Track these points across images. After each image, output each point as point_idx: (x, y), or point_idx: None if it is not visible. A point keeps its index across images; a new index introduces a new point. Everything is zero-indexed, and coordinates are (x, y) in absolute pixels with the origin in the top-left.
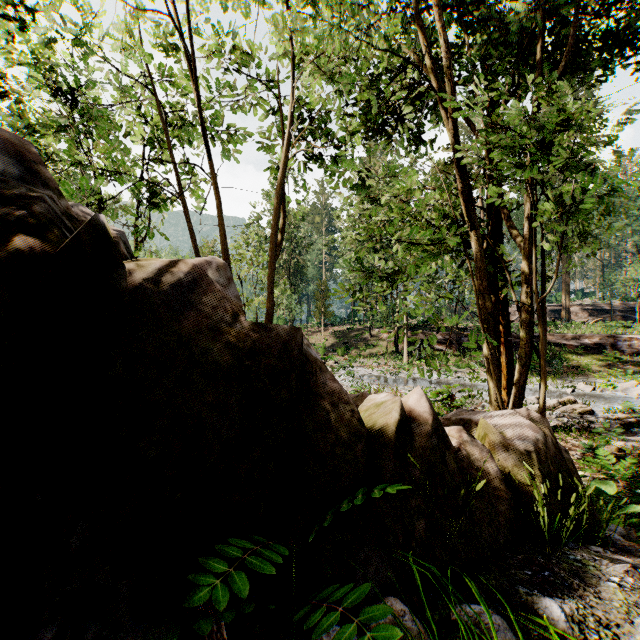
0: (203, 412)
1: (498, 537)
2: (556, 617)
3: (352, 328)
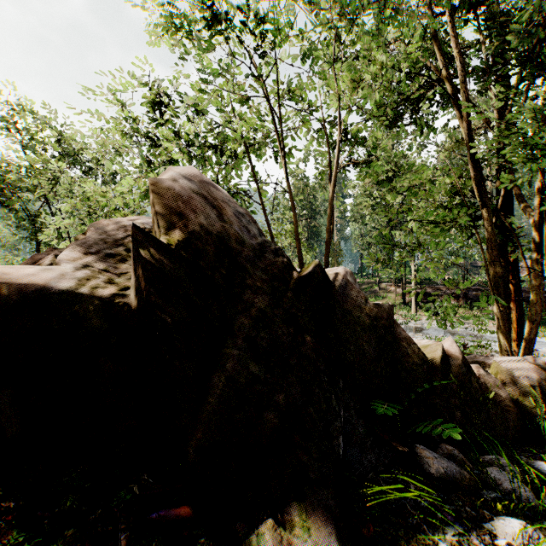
0: (364, 344)
1: (507, 433)
2: (545, 469)
3: (362, 282)
